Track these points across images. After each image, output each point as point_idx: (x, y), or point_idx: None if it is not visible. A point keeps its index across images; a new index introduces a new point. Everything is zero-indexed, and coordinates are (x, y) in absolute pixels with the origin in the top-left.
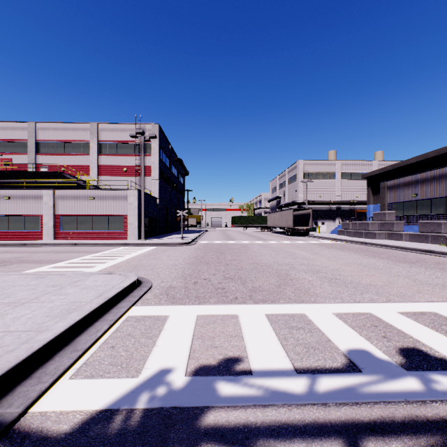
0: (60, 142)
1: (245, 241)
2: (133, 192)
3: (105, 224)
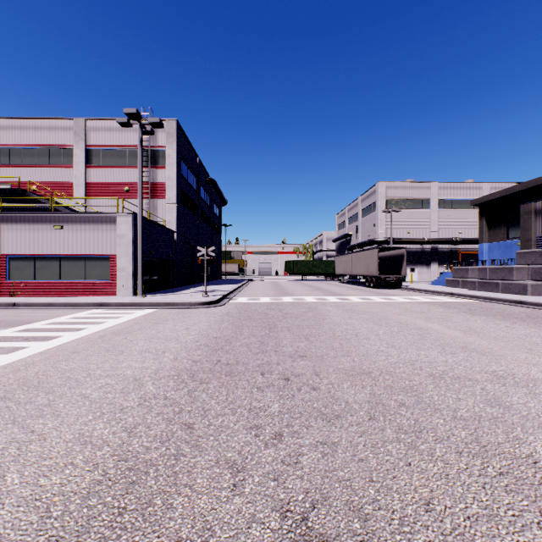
0: (29, 147)
1: (309, 297)
2: (126, 217)
3: (81, 270)
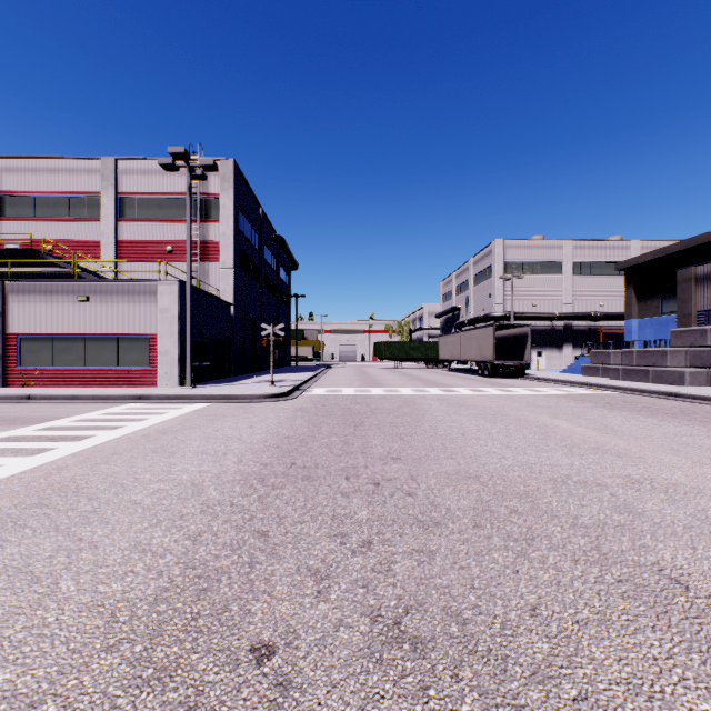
0: (43, 195)
1: (405, 389)
2: (170, 286)
3: (112, 354)
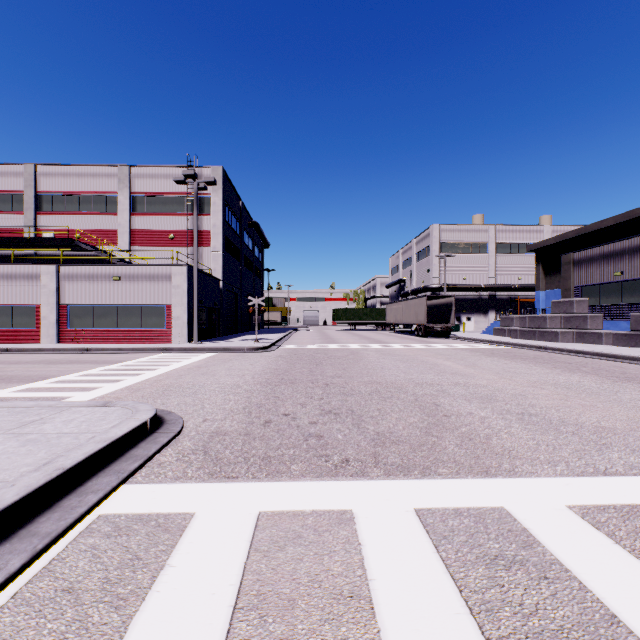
0: (73, 194)
1: (354, 345)
2: (181, 269)
3: (137, 319)
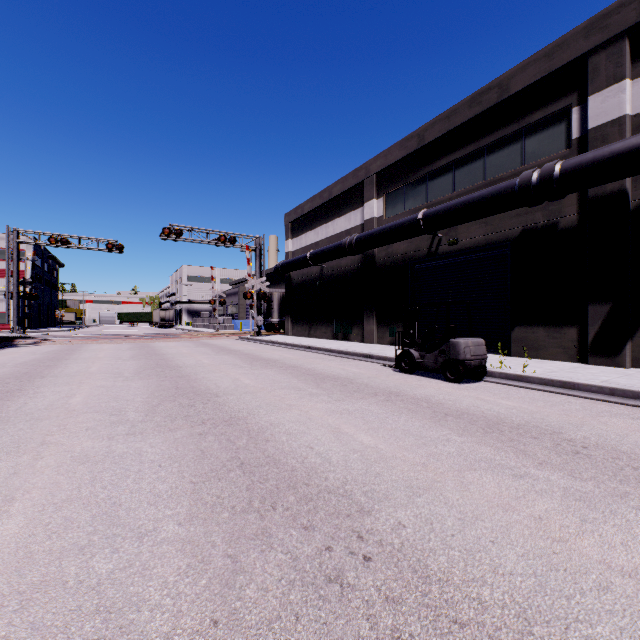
0: None
1: (112, 330)
2: None
3: None
